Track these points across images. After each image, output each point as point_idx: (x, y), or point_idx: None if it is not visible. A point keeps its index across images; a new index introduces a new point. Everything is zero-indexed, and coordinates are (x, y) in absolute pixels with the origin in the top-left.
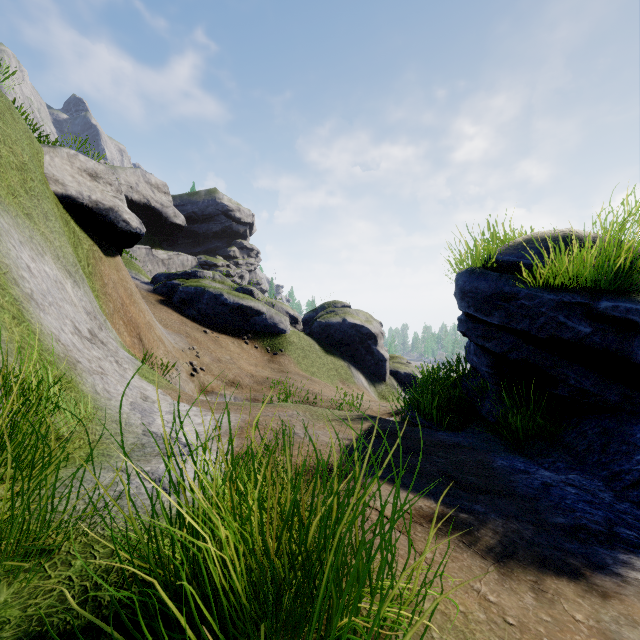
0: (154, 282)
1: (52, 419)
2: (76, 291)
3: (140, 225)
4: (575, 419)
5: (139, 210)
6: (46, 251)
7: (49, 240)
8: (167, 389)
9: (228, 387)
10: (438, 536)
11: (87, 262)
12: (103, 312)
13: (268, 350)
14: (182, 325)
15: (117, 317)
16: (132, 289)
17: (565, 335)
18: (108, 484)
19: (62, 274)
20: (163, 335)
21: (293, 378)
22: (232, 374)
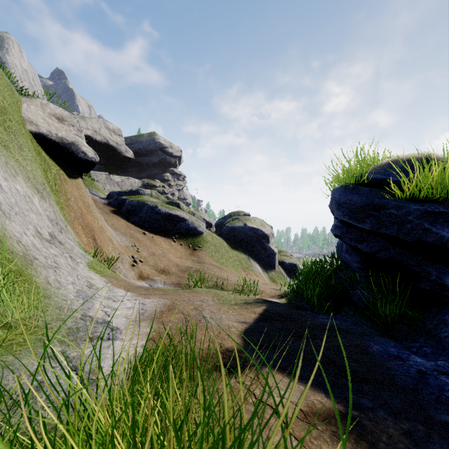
0: (109, 197)
1: (0, 309)
2: (42, 204)
3: (95, 155)
4: (435, 308)
5: (101, 147)
6: (18, 173)
7: (22, 165)
8: (110, 278)
9: (159, 274)
10: (333, 443)
11: (54, 182)
12: (66, 219)
13: (190, 246)
14: (127, 228)
15: (77, 223)
16: (89, 202)
17: (429, 239)
18: (33, 372)
19: (31, 191)
20: (112, 236)
21: (207, 267)
22: (163, 264)
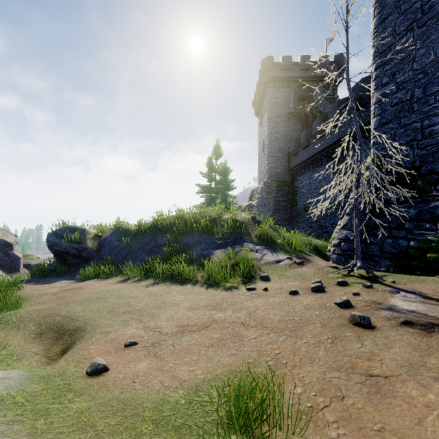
0: None
1: None
2: None
3: None
4: (73, 268)
5: None
6: None
7: None
8: None
9: None
10: (31, 285)
11: None
12: None
13: None
14: None
15: None
16: None
17: (68, 251)
18: None
19: None
20: None
21: None
22: None
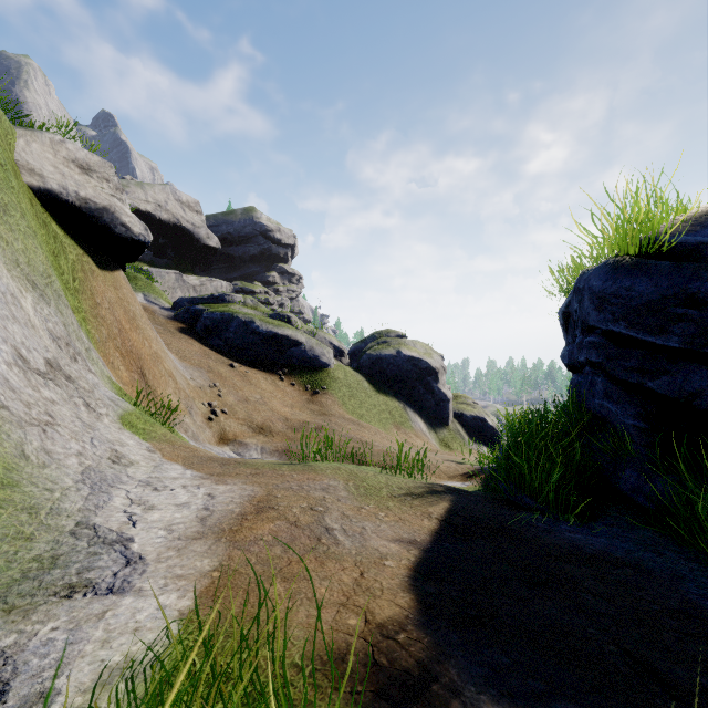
0: (175, 308)
1: None
2: (41, 308)
3: (144, 231)
4: None
5: (168, 231)
6: None
7: (5, 240)
8: (160, 442)
9: (255, 434)
10: None
11: (72, 275)
12: (91, 339)
13: (307, 388)
14: (204, 357)
15: (112, 346)
16: (136, 312)
17: None
18: None
19: (19, 285)
20: (175, 369)
21: (337, 422)
22: (261, 417)
